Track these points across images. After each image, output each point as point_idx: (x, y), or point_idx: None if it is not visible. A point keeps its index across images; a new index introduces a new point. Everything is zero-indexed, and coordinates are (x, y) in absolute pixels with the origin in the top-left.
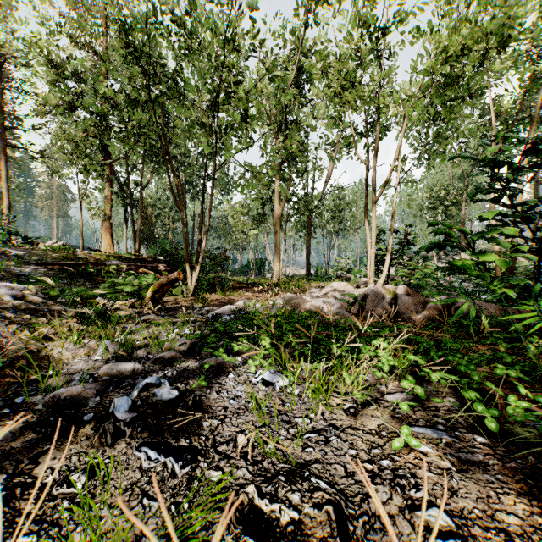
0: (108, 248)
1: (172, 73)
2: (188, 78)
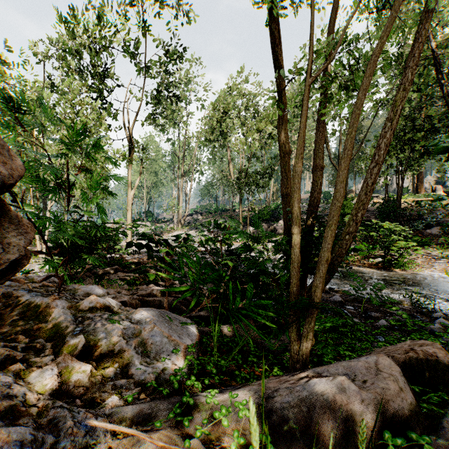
0: None
1: None
2: None
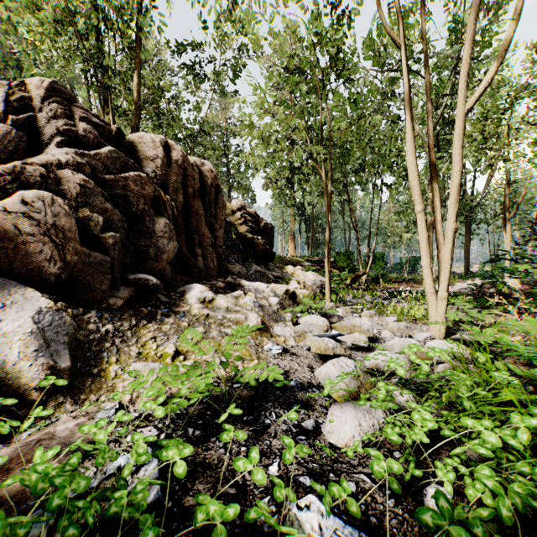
0: (293, 253)
1: (357, 159)
2: (368, 164)
